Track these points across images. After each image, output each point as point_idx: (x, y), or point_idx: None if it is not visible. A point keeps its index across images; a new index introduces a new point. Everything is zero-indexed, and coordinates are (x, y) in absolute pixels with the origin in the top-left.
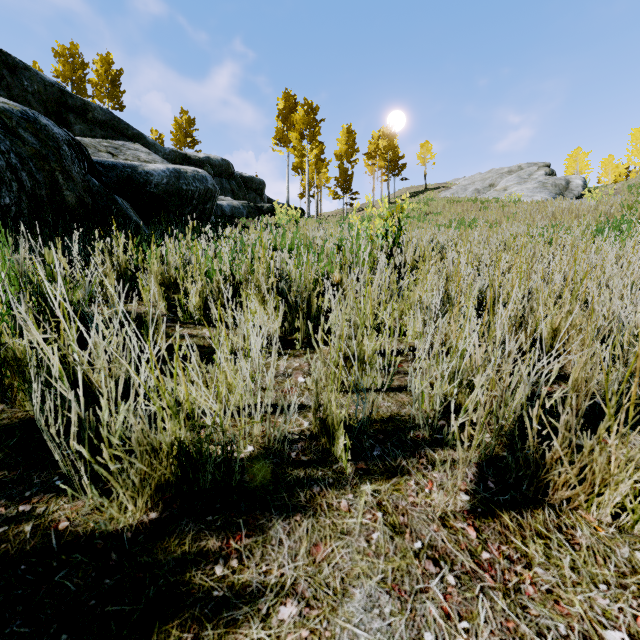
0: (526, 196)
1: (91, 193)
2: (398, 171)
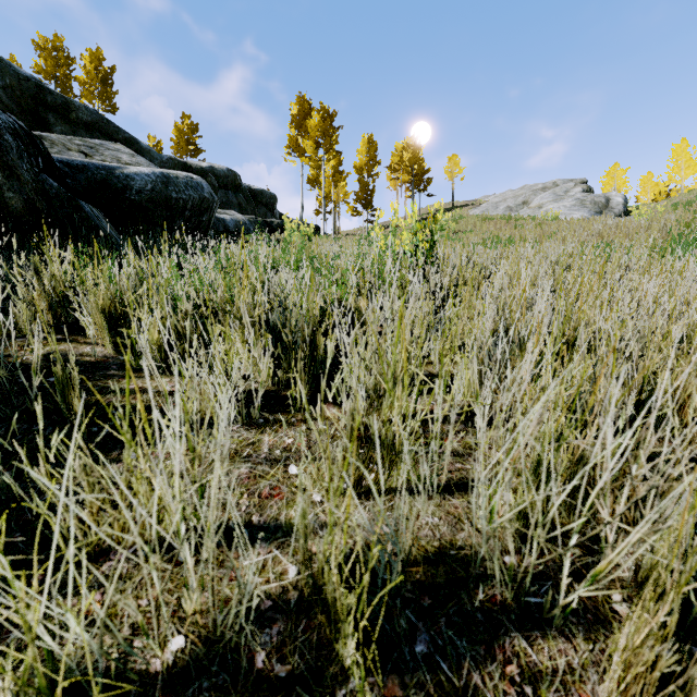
0: (564, 214)
1: (46, 197)
2: (423, 186)
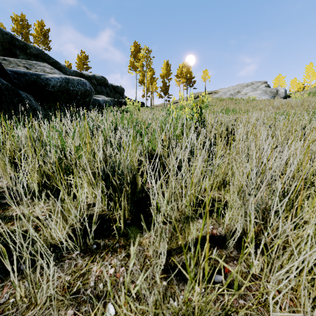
0: (257, 97)
1: (0, 89)
2: (192, 84)
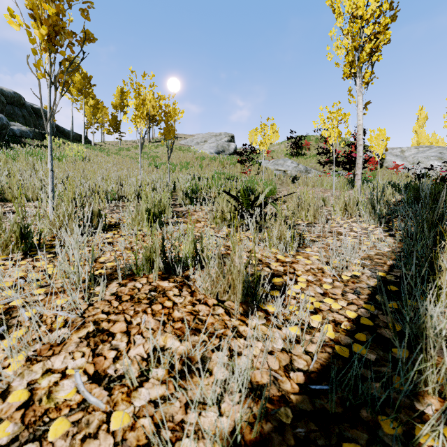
0: (206, 150)
1: None
2: (157, 123)
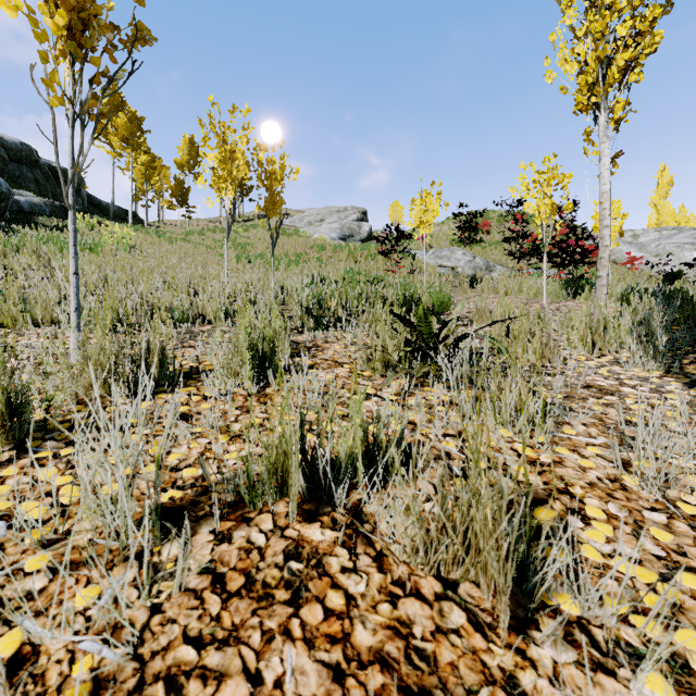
0: (324, 233)
1: None
2: (246, 192)
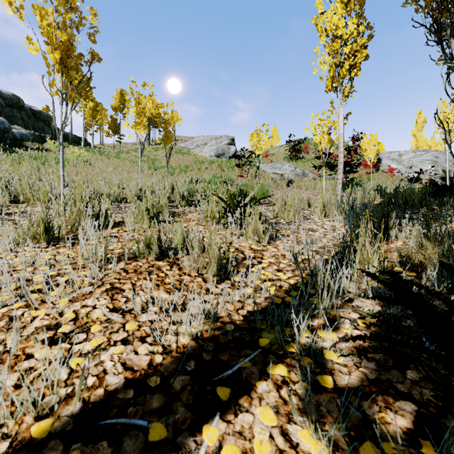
0: (206, 153)
1: None
2: (157, 125)
